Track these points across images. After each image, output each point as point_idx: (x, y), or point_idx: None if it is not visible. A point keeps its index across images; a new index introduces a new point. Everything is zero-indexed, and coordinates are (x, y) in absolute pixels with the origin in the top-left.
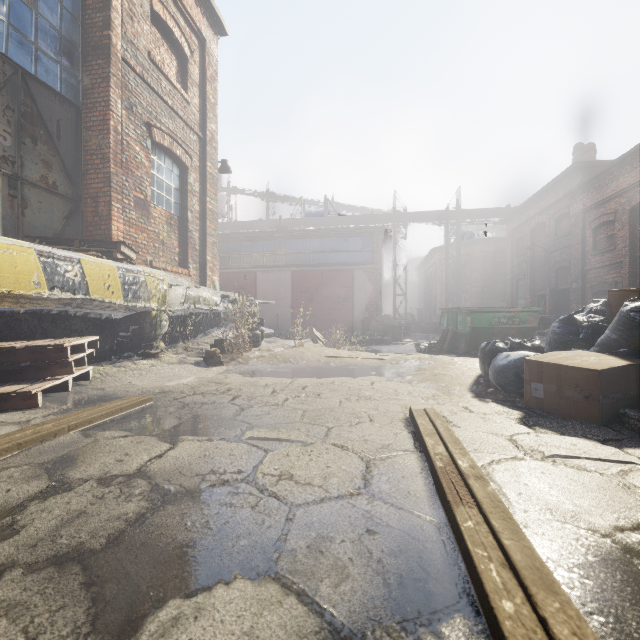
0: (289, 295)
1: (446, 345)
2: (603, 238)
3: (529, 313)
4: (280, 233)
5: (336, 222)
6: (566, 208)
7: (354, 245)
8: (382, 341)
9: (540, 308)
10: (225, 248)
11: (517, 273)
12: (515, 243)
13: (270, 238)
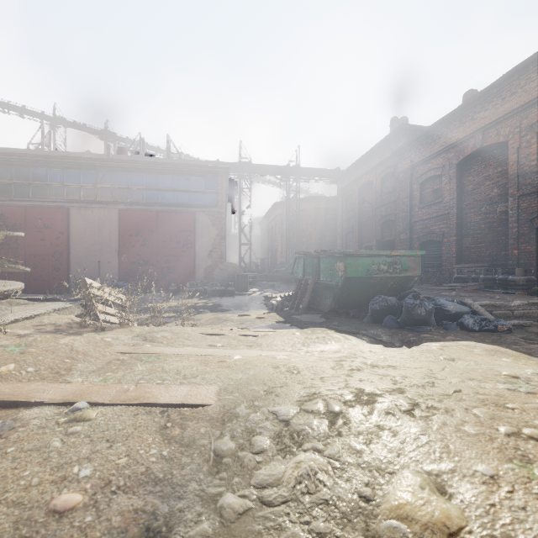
0: (115, 238)
1: (306, 301)
2: (429, 192)
3: (411, 258)
4: (103, 162)
5: None
6: (392, 167)
7: (196, 185)
8: (226, 292)
9: (424, 251)
10: (22, 174)
11: (346, 227)
12: (345, 200)
13: (89, 167)
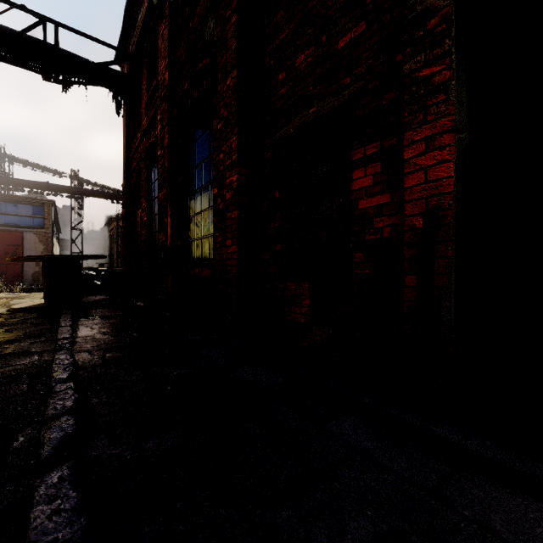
0: None
1: None
2: None
3: None
4: None
5: (6, 182)
6: None
7: (24, 211)
8: None
9: None
10: None
11: None
12: None
13: None
